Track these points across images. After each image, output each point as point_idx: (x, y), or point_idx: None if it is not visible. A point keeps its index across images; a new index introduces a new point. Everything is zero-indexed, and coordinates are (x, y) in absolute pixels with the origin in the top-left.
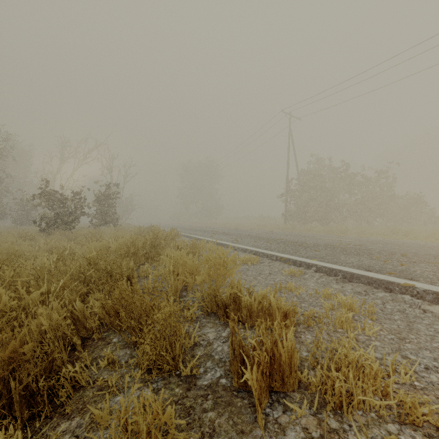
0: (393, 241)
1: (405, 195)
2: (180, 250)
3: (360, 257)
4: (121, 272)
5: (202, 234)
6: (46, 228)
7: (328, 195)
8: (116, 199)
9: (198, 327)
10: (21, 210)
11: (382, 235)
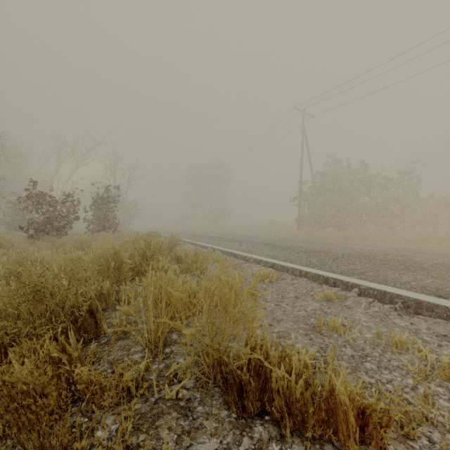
0: (435, 250)
1: (430, 198)
2: (180, 261)
3: (414, 274)
4: (78, 303)
5: (208, 241)
6: (34, 234)
7: (345, 198)
8: (115, 202)
9: (187, 433)
10: (15, 214)
11: (412, 242)
